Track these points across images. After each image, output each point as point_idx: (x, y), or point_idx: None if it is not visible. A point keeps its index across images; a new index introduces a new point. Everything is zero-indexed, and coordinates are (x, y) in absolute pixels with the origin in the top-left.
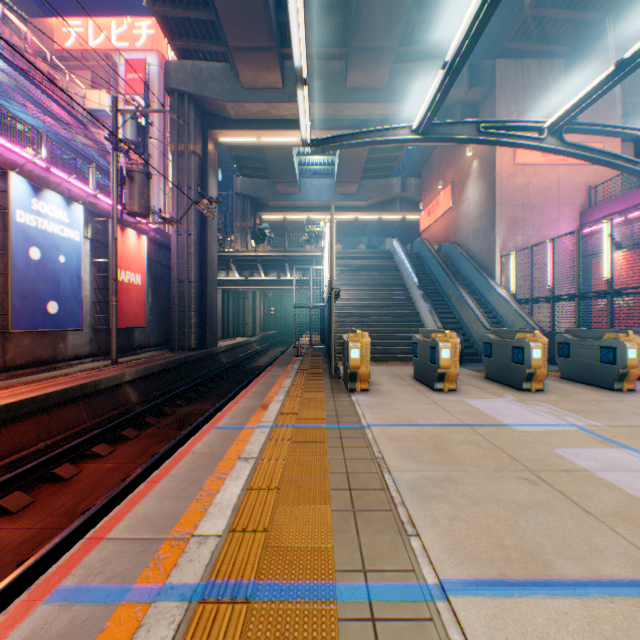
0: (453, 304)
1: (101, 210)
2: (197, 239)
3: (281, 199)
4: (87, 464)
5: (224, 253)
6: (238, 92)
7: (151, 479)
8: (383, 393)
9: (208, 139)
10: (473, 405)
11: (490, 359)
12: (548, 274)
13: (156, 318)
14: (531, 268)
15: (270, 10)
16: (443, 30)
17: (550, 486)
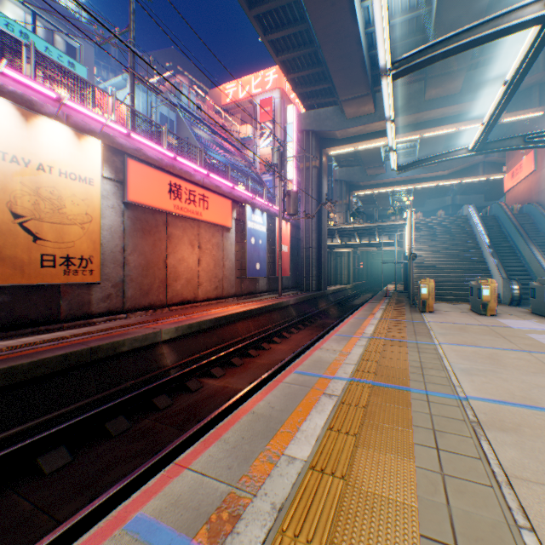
0: (524, 259)
1: (270, 213)
2: (316, 221)
3: (369, 180)
4: (290, 335)
5: (330, 227)
6: (343, 123)
7: (340, 325)
8: (442, 314)
9: (322, 155)
10: (499, 321)
11: (532, 299)
12: None
13: (291, 271)
14: None
15: (367, 77)
16: (513, 37)
17: (504, 338)
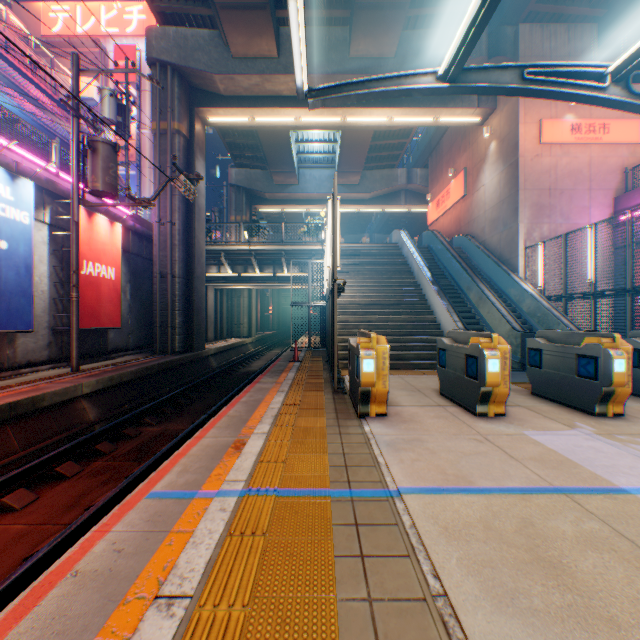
0: (472, 302)
1: (63, 190)
2: (182, 229)
3: (278, 191)
4: None
5: (214, 246)
6: (227, 62)
7: None
8: (407, 420)
9: (195, 117)
10: (544, 444)
11: (539, 370)
12: (589, 266)
13: (136, 318)
14: (565, 259)
15: None
16: None
17: None
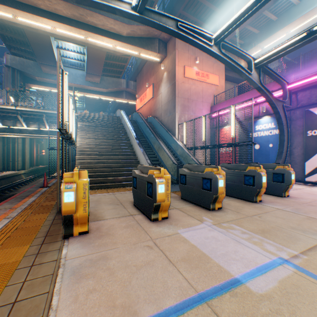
0: (156, 149)
1: None
2: None
3: (46, 77)
4: None
5: None
6: None
7: None
8: (103, 235)
9: None
10: (190, 241)
11: (185, 186)
12: (203, 134)
13: None
14: (194, 131)
15: None
16: None
17: None
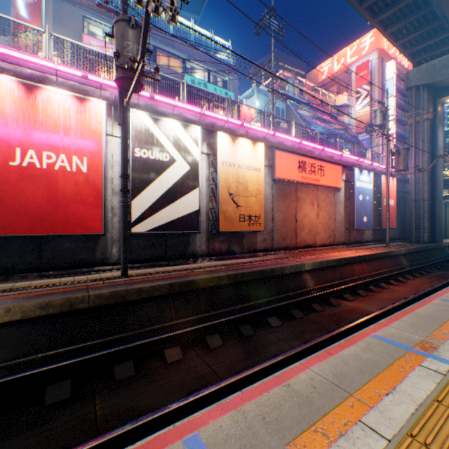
0: None
1: (375, 171)
2: (427, 173)
3: None
4: (405, 280)
5: (446, 177)
6: None
7: None
8: None
9: (435, 106)
10: None
11: None
12: None
13: (396, 223)
14: None
15: None
16: None
17: None
